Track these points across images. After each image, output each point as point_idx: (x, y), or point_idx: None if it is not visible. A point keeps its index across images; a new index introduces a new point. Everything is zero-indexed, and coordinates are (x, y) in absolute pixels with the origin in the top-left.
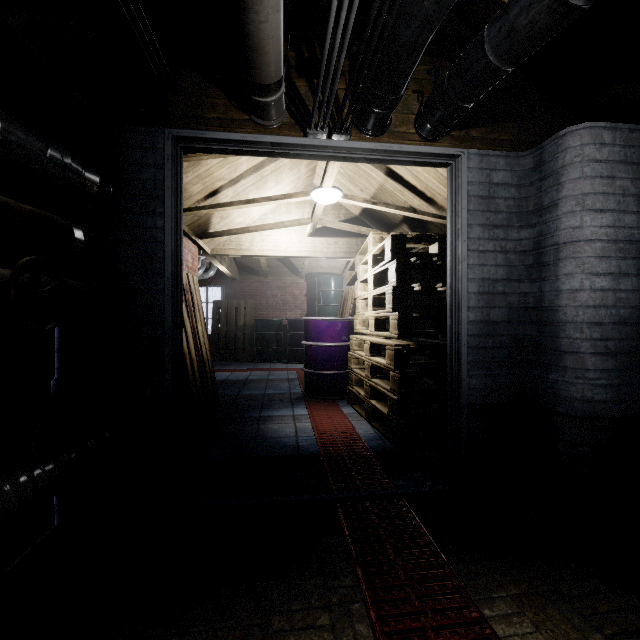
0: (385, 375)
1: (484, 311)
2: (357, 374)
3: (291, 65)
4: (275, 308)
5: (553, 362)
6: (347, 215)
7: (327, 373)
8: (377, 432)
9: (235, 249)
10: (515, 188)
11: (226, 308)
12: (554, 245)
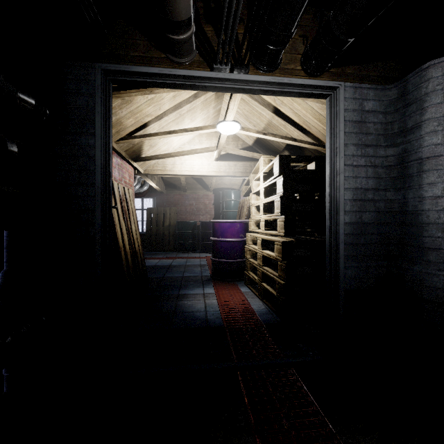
0: (273, 264)
1: (357, 214)
2: (251, 262)
3: (200, 13)
4: (191, 213)
5: (416, 256)
6: (243, 145)
7: (229, 261)
8: (267, 308)
9: (161, 170)
10: (382, 114)
11: (156, 213)
12: (417, 160)
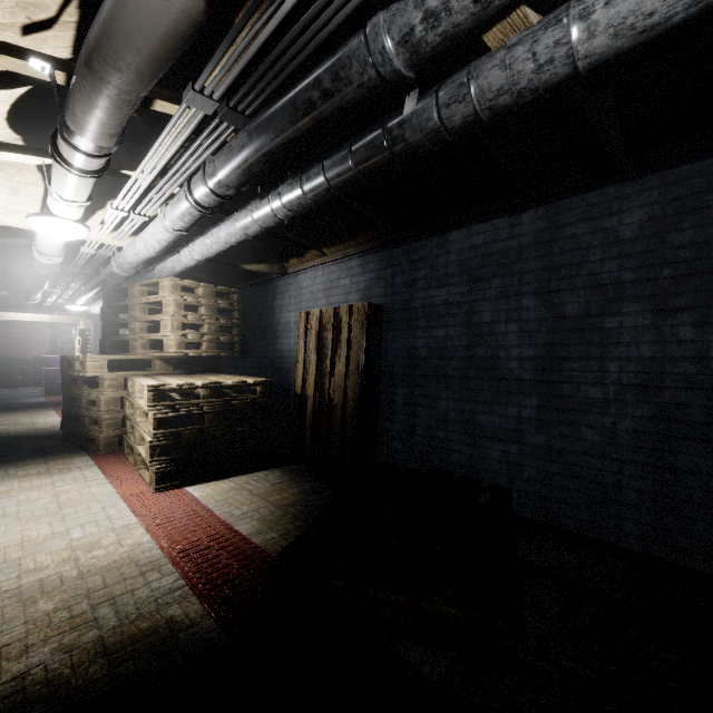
0: None
1: None
2: None
3: None
4: (19, 348)
5: None
6: None
7: (59, 382)
8: None
9: None
10: None
11: None
12: None
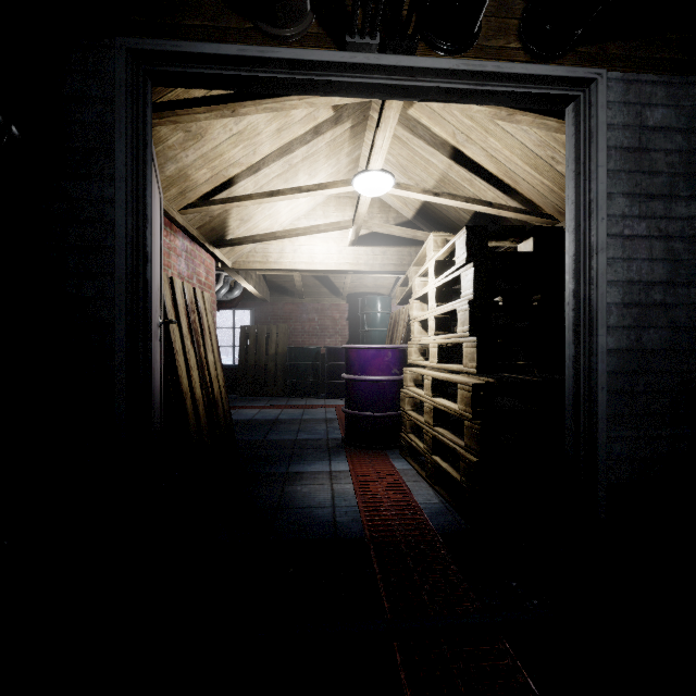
0: (452, 422)
1: (632, 333)
2: (413, 418)
3: None
4: (312, 334)
5: None
6: (398, 219)
7: (373, 415)
8: (443, 501)
9: (261, 262)
10: (682, 134)
11: (255, 334)
12: None
